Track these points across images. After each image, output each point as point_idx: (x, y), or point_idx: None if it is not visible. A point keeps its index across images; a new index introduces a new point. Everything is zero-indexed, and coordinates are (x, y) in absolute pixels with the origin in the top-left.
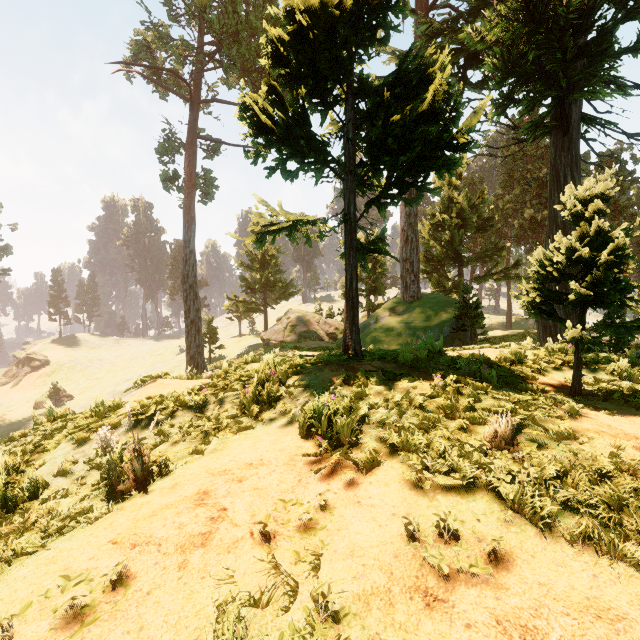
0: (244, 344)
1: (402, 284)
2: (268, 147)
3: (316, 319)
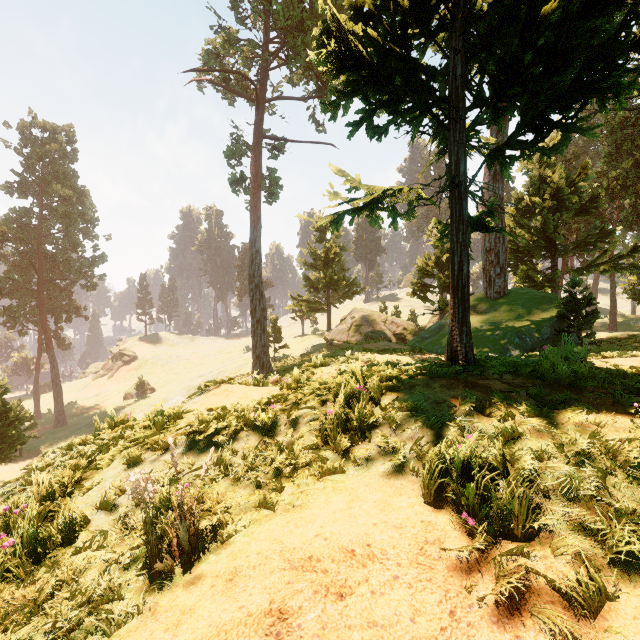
0: (307, 344)
1: (484, 278)
2: (351, 95)
3: (382, 318)
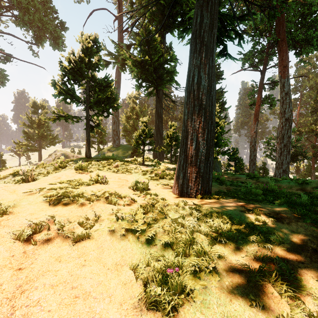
0: None
1: (113, 140)
2: (60, 94)
3: (72, 155)
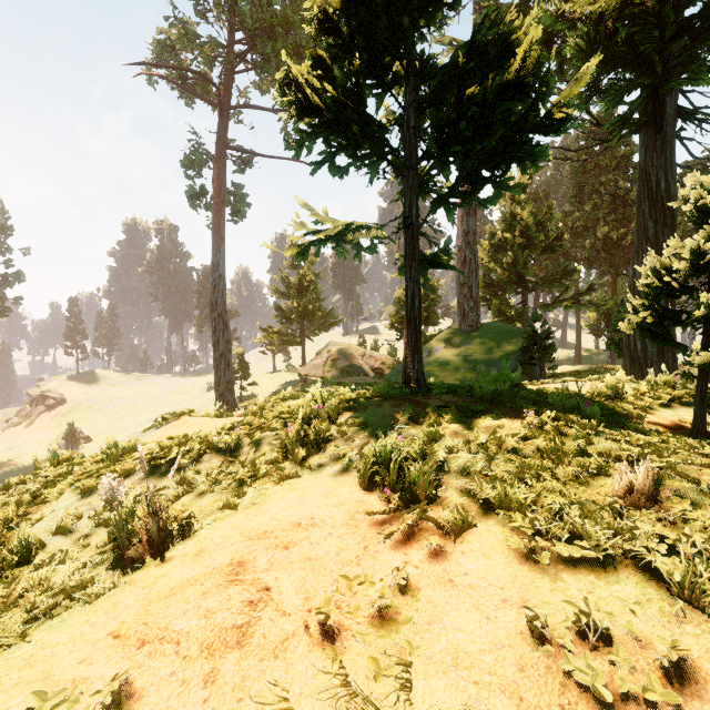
0: (279, 381)
1: (459, 312)
2: (313, 136)
3: (360, 352)
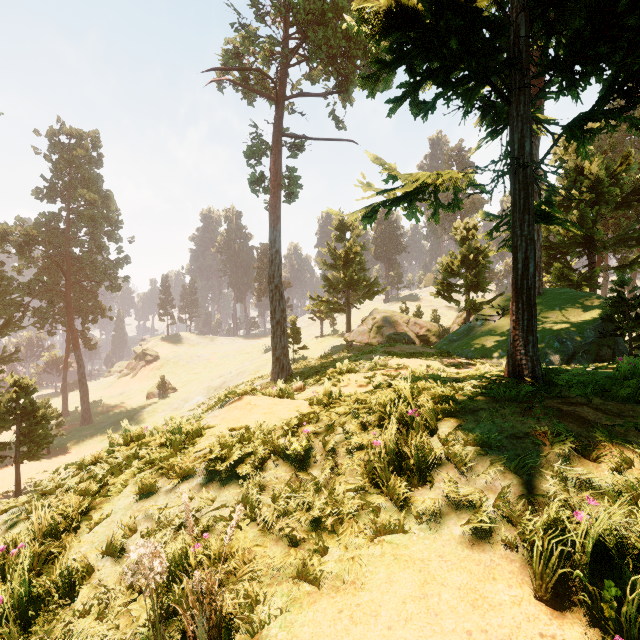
0: (326, 345)
1: None
2: (394, 66)
3: (404, 319)
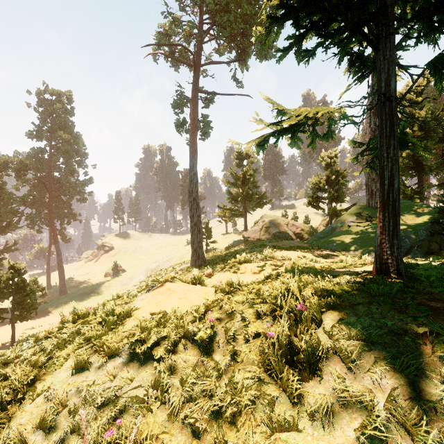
0: (229, 240)
1: (367, 192)
2: (282, 20)
3: (285, 222)
